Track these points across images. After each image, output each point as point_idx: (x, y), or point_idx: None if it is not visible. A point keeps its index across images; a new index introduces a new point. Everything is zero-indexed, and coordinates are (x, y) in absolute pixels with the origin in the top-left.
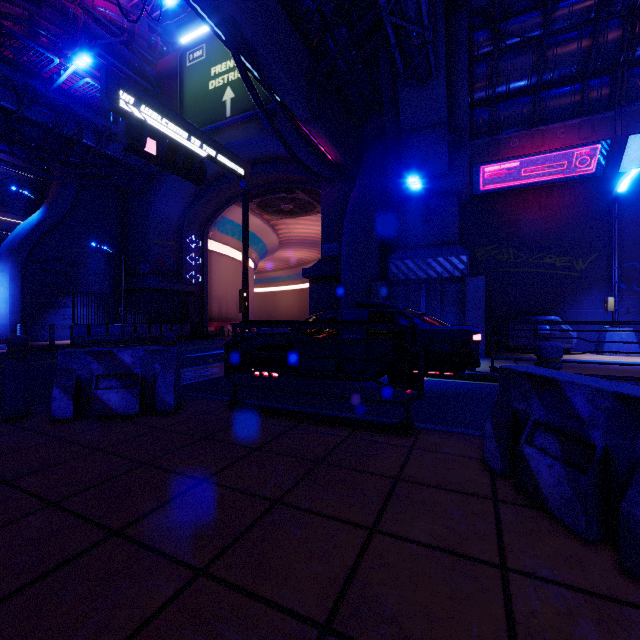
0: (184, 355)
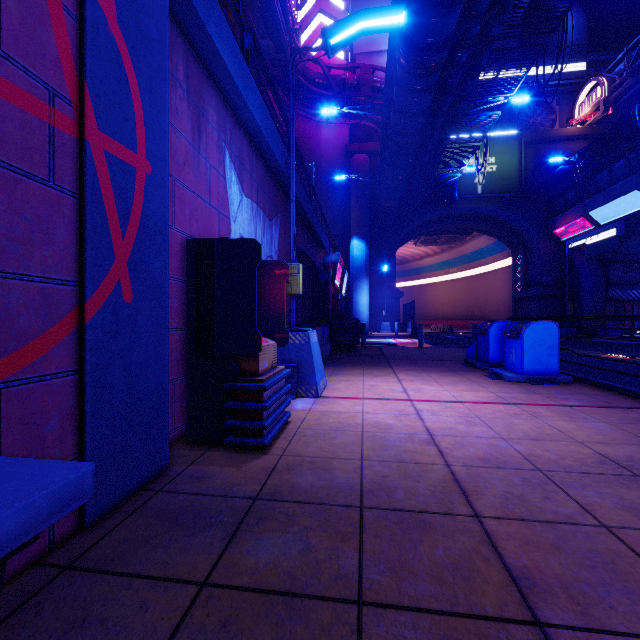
0: None
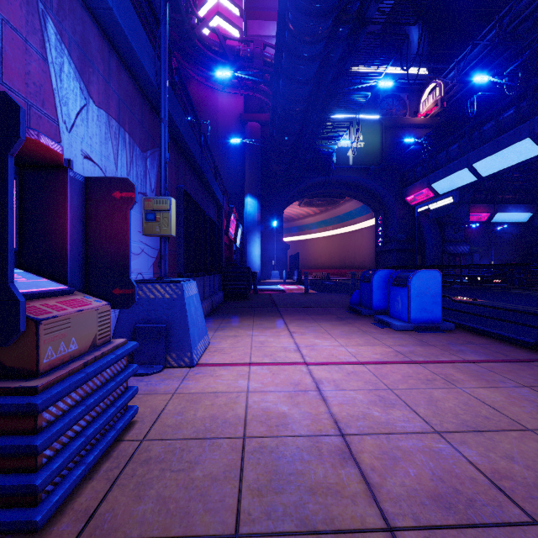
0: None
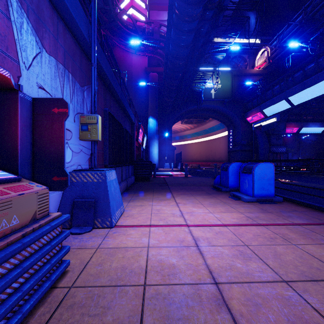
0: None
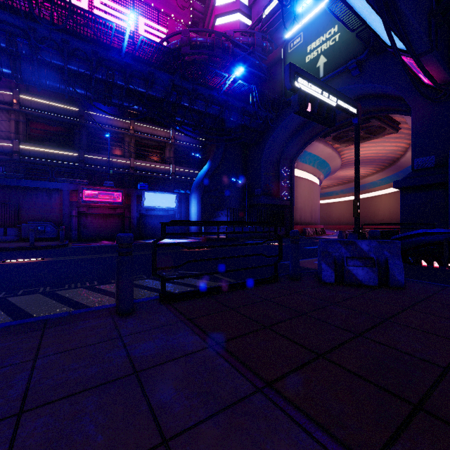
0: (303, 247)
